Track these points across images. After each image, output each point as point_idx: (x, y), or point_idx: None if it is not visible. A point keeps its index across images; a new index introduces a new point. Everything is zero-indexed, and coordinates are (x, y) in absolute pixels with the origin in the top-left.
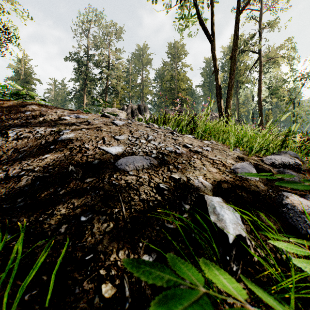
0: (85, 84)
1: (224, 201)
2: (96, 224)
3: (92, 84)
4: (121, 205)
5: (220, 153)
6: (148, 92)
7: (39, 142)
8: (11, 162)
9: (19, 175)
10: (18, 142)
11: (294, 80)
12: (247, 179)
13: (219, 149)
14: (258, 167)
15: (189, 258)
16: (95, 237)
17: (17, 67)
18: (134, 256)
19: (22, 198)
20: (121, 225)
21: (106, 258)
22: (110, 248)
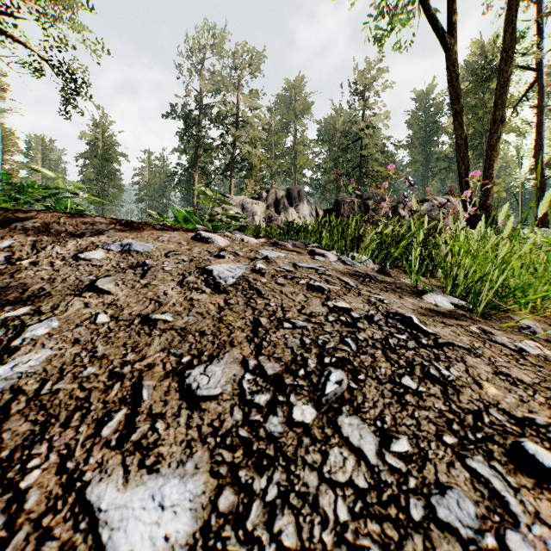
0: (196, 157)
1: None
2: None
3: (209, 156)
4: None
5: None
6: (305, 164)
7: None
8: None
9: None
10: None
11: None
12: None
13: None
14: None
15: None
16: None
17: (92, 136)
18: None
19: None
20: None
21: None
22: None
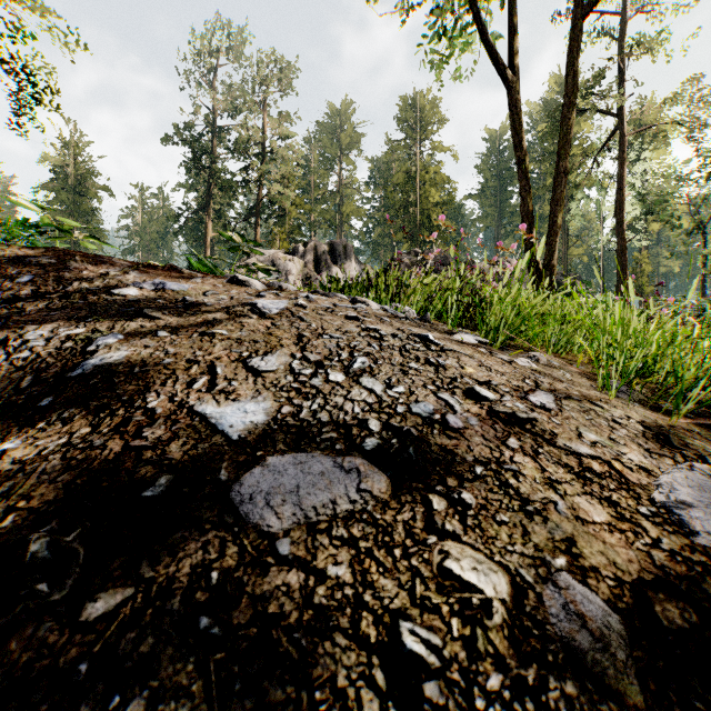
0: (209, 196)
1: None
2: None
3: (226, 196)
4: None
5: (587, 417)
6: (353, 213)
7: (16, 380)
8: None
9: None
10: None
11: (705, 178)
12: None
13: (576, 399)
14: None
15: None
16: None
17: (59, 161)
18: None
19: None
20: None
21: None
22: None
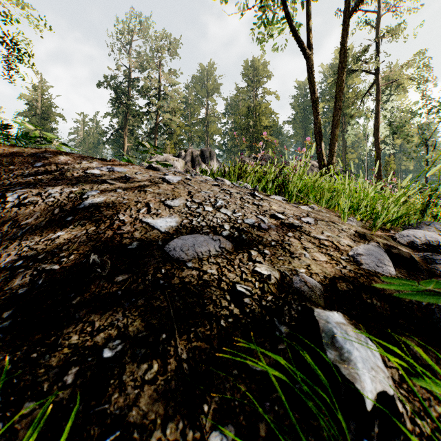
0: (125, 121)
1: (346, 318)
2: (128, 364)
3: (136, 121)
4: (173, 326)
5: (329, 228)
6: (215, 132)
7: (51, 210)
8: (7, 243)
9: (13, 266)
10: (20, 210)
11: (427, 112)
12: (378, 274)
13: (326, 221)
14: (391, 251)
15: (293, 438)
16: (125, 392)
17: (31, 98)
18: (194, 435)
19: (11, 310)
20: (172, 366)
21: (144, 440)
22: (151, 416)
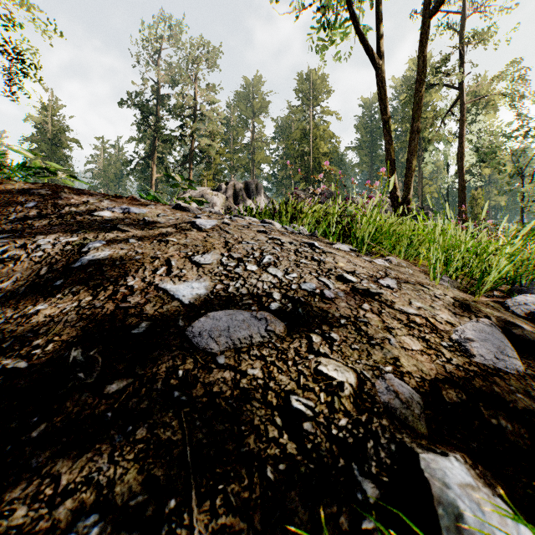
0: (154, 147)
1: (469, 466)
2: None
3: (167, 147)
4: (189, 481)
5: (417, 294)
6: (263, 160)
7: (36, 269)
8: None
9: None
10: None
11: (523, 135)
12: (499, 373)
13: (412, 283)
14: (511, 331)
15: None
16: None
17: (40, 119)
18: None
19: None
20: None
21: None
22: None
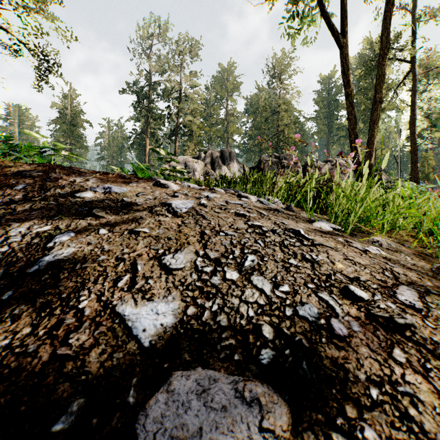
0: (147, 124)
1: None
2: None
3: (158, 123)
4: None
5: None
6: (235, 131)
7: None
8: None
9: None
10: None
11: None
12: None
13: (434, 293)
14: None
15: None
16: None
17: (62, 106)
18: None
19: None
20: None
21: None
22: None
